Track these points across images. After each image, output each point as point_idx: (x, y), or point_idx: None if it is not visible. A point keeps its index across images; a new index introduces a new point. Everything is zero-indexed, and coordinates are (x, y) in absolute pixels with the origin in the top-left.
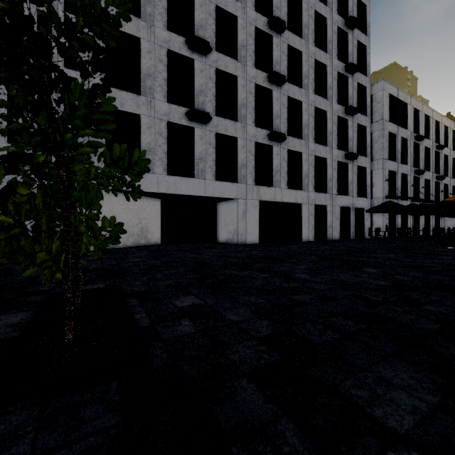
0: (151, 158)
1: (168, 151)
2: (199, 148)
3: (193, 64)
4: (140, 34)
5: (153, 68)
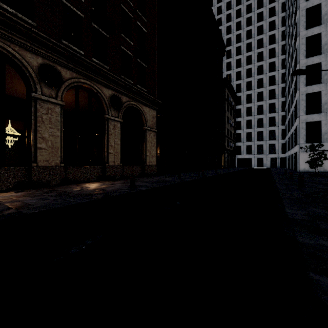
0: (326, 136)
1: None
2: None
3: None
4: (321, 89)
5: (327, 100)
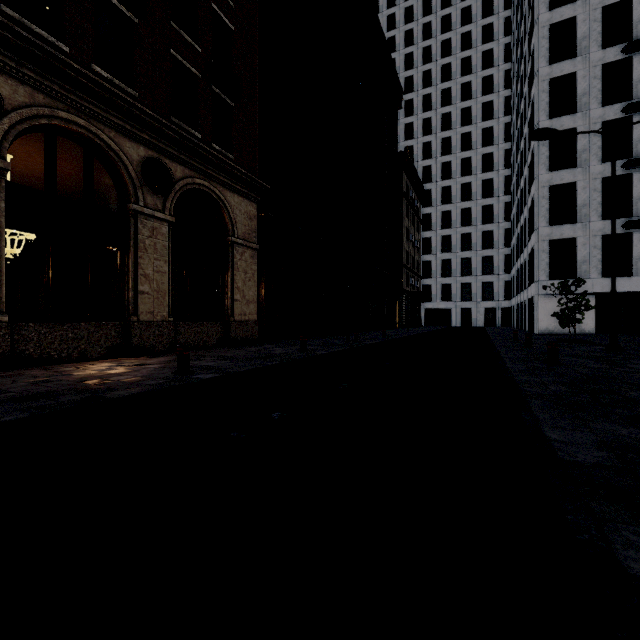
0: (585, 268)
1: (602, 258)
2: (638, 249)
3: (630, 176)
4: (576, 179)
5: (587, 199)
